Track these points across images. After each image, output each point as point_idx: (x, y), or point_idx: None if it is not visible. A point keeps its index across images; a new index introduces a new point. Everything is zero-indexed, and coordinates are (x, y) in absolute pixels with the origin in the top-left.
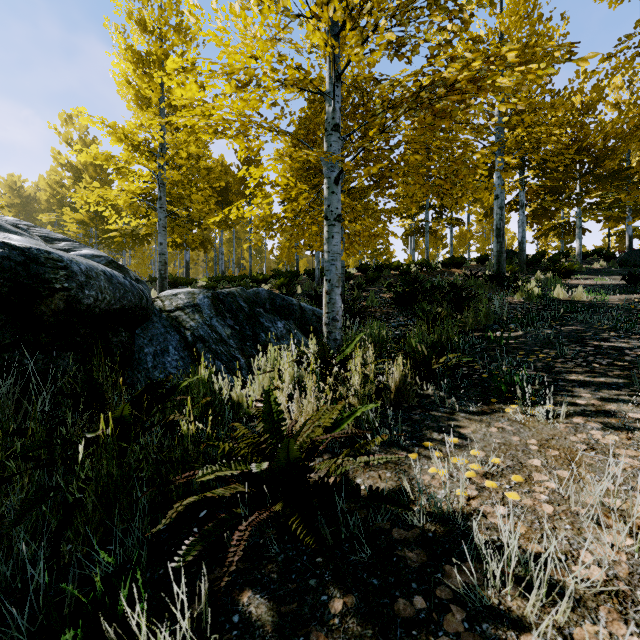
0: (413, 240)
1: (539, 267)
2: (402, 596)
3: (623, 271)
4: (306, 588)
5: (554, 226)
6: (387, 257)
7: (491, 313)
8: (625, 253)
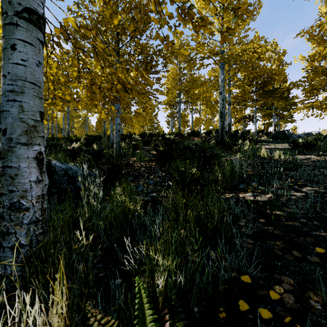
0: (172, 121)
1: (237, 138)
2: None
3: (277, 141)
4: None
5: (243, 117)
6: (159, 130)
7: (236, 172)
8: (275, 132)
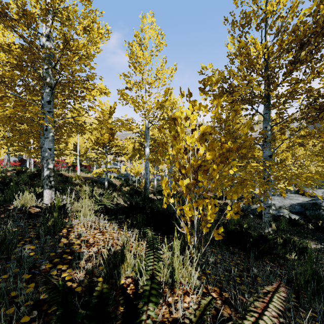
0: None
1: None
2: None
3: None
4: None
5: None
6: None
7: None
8: None
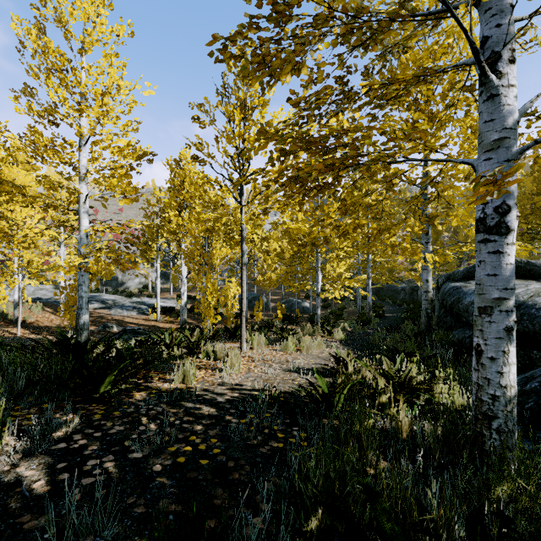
0: None
1: None
2: (312, 370)
3: None
4: (329, 371)
5: None
6: None
7: None
8: None
